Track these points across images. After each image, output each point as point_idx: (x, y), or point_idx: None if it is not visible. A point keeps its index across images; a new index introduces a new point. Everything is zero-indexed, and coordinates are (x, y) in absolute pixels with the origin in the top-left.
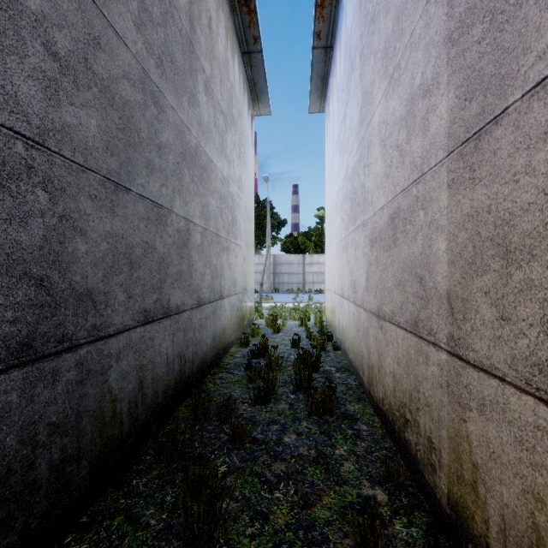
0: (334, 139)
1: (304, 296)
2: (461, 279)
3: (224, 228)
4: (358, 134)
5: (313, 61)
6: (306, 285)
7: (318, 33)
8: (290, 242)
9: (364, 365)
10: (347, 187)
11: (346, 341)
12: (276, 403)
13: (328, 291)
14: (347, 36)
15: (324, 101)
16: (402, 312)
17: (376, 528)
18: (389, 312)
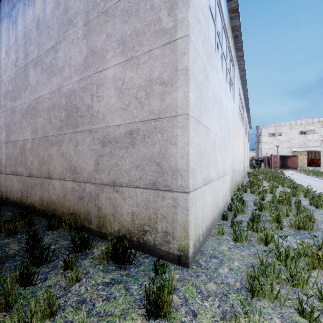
0: None
1: None
2: (6, 162)
3: None
4: None
5: None
6: None
7: None
8: None
9: None
10: None
11: None
12: None
13: None
14: None
15: None
16: None
17: None
18: None
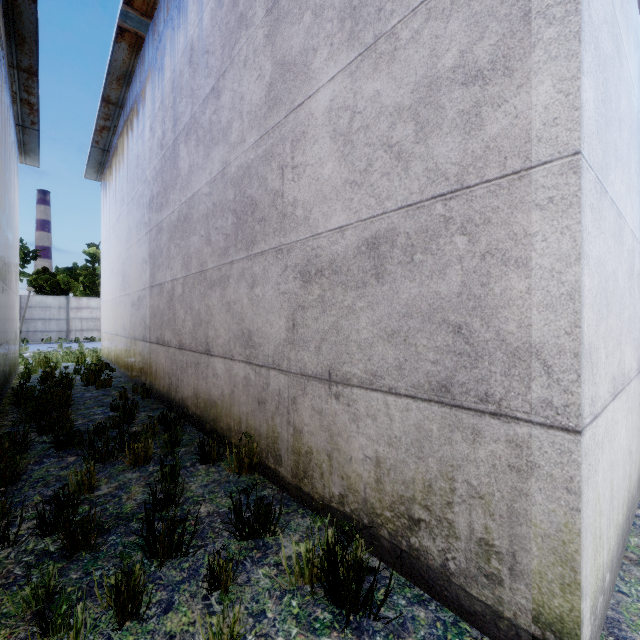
0: (111, 222)
1: (70, 345)
2: (150, 322)
3: (11, 284)
4: (126, 244)
5: (92, 152)
6: (72, 333)
7: (97, 141)
8: (45, 280)
9: (129, 367)
10: (120, 267)
11: (120, 362)
12: (75, 390)
13: (105, 334)
14: (120, 173)
15: (101, 175)
16: (141, 335)
17: (126, 392)
18: (138, 336)
